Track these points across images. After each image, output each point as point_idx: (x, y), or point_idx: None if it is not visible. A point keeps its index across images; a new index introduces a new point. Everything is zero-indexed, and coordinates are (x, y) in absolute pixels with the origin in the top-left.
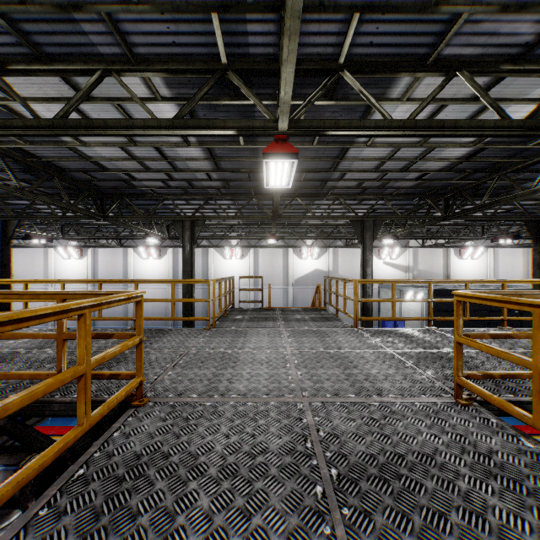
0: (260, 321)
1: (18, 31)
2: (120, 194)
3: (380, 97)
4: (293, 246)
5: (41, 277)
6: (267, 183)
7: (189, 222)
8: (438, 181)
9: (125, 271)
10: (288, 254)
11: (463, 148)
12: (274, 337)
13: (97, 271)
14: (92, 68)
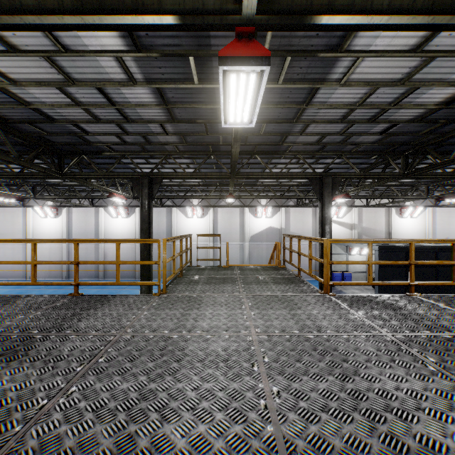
0: (217, 284)
1: None
2: (77, 151)
3: None
4: (249, 206)
5: (21, 234)
6: (224, 120)
7: (146, 179)
8: (403, 135)
9: (96, 228)
10: (245, 213)
11: (447, 90)
12: (234, 309)
13: (71, 228)
14: None
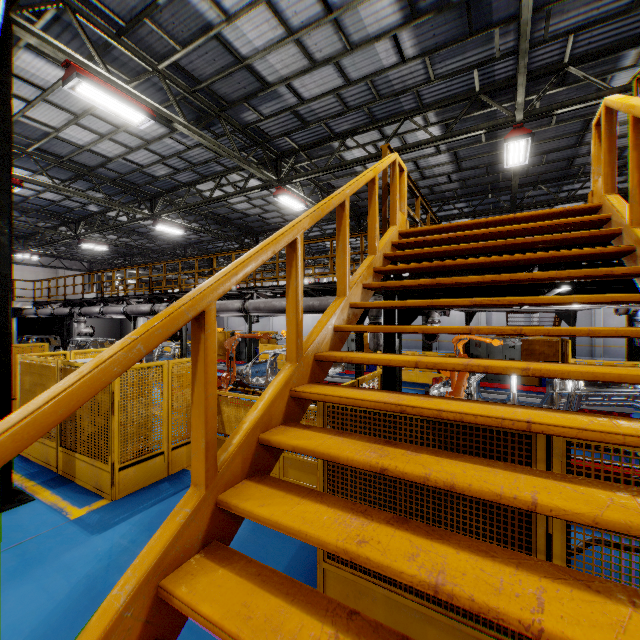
0: None
1: (370, 113)
2: None
3: (611, 70)
4: None
5: None
6: (506, 164)
7: None
8: None
9: None
10: None
11: None
12: None
13: None
14: (398, 119)
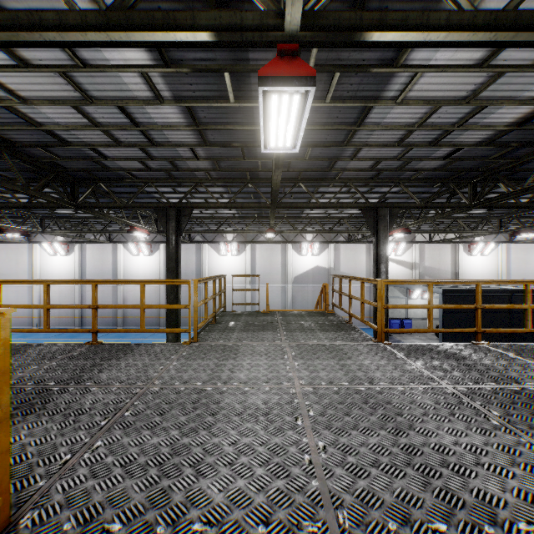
0: (256, 332)
1: None
2: (94, 179)
3: (433, 9)
4: (292, 242)
5: (26, 274)
6: (264, 145)
7: (174, 211)
8: (470, 160)
9: (114, 268)
10: (287, 250)
11: (519, 109)
12: (275, 359)
13: (85, 268)
14: None
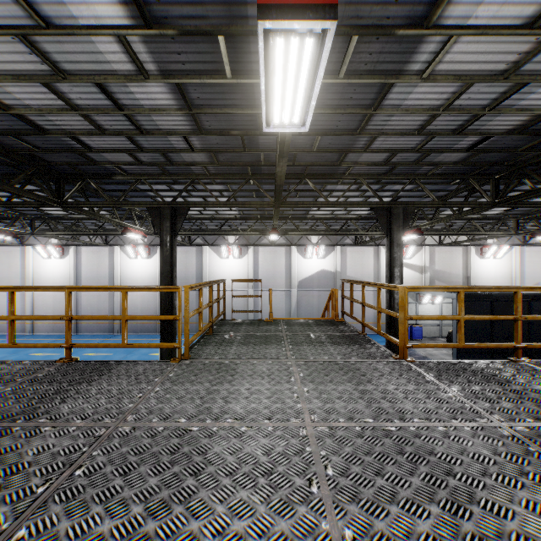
0: (257, 345)
1: None
2: (81, 174)
3: None
4: (296, 244)
5: (19, 278)
6: (267, 122)
7: (168, 209)
8: (496, 152)
9: (111, 271)
10: (292, 253)
11: None
12: (279, 383)
13: (80, 271)
14: None
